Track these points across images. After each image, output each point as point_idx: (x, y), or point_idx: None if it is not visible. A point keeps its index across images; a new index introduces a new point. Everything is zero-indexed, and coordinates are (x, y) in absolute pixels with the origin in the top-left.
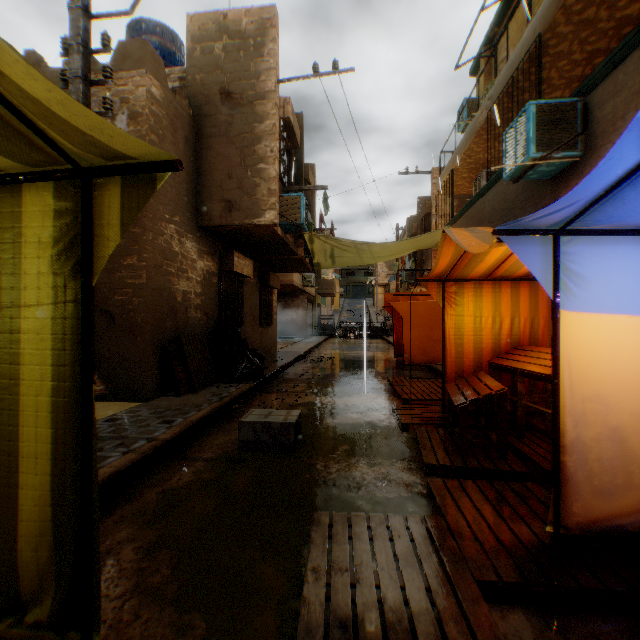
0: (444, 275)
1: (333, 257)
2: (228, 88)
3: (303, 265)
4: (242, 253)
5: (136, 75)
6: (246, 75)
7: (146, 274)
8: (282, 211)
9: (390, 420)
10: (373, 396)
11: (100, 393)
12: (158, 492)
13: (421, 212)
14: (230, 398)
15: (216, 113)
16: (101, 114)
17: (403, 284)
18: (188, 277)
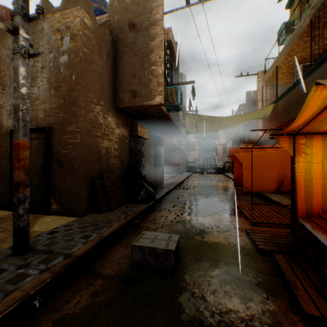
0: (295, 130)
1: (197, 127)
2: (133, 22)
3: (179, 132)
4: (143, 125)
5: (74, 11)
6: (144, 12)
7: (80, 136)
8: (166, 97)
9: (246, 241)
10: (227, 216)
11: (54, 210)
12: (54, 320)
13: (249, 100)
14: (132, 216)
15: (126, 38)
16: (35, 18)
17: (235, 143)
18: (109, 139)
